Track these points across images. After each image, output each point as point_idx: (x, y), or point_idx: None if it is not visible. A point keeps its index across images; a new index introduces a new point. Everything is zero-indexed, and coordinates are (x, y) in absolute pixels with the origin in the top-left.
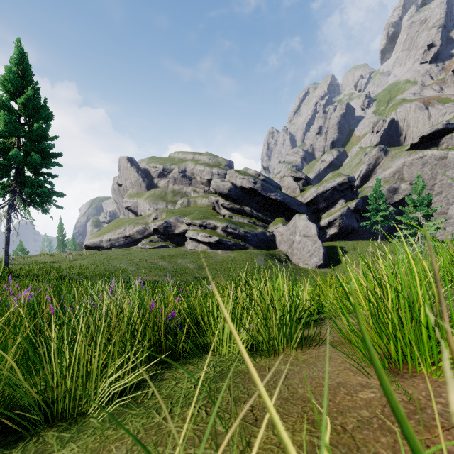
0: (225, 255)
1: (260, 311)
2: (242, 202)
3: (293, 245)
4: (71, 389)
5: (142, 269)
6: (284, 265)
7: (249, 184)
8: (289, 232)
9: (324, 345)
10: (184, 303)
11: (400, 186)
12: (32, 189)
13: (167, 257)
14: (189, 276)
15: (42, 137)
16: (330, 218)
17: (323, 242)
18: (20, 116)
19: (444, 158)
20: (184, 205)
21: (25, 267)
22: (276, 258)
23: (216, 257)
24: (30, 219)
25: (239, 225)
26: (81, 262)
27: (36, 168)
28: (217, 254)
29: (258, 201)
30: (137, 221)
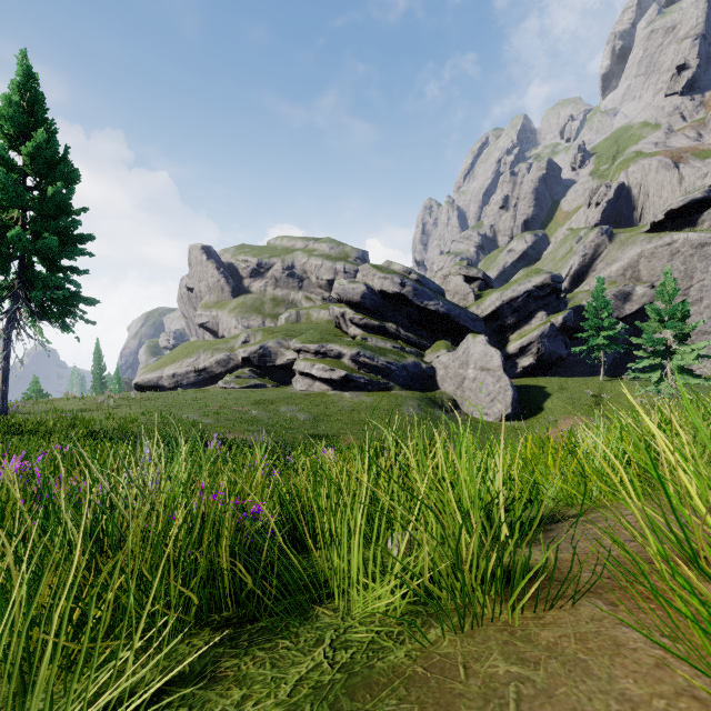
0: (355, 400)
1: (434, 514)
2: (383, 316)
3: (464, 384)
4: (16, 692)
5: (223, 421)
6: (450, 416)
7: (394, 287)
8: (458, 363)
9: (583, 597)
10: (283, 484)
11: (634, 290)
12: (44, 292)
13: (263, 402)
14: (297, 433)
15: (61, 209)
16: (523, 341)
17: (512, 379)
18: (27, 176)
19: (706, 245)
20: (290, 320)
21: (39, 417)
22: (437, 404)
23: (342, 403)
24: (42, 341)
25: (378, 353)
26: (126, 410)
27: (52, 259)
28: (343, 398)
29: (408, 313)
30: (216, 346)
